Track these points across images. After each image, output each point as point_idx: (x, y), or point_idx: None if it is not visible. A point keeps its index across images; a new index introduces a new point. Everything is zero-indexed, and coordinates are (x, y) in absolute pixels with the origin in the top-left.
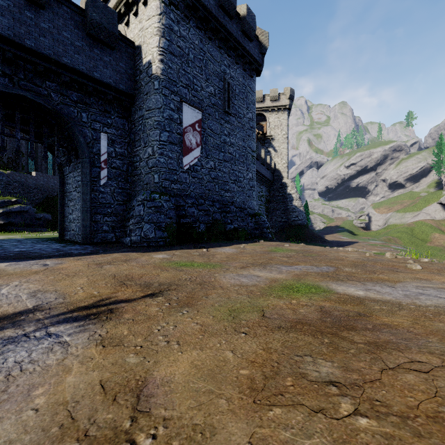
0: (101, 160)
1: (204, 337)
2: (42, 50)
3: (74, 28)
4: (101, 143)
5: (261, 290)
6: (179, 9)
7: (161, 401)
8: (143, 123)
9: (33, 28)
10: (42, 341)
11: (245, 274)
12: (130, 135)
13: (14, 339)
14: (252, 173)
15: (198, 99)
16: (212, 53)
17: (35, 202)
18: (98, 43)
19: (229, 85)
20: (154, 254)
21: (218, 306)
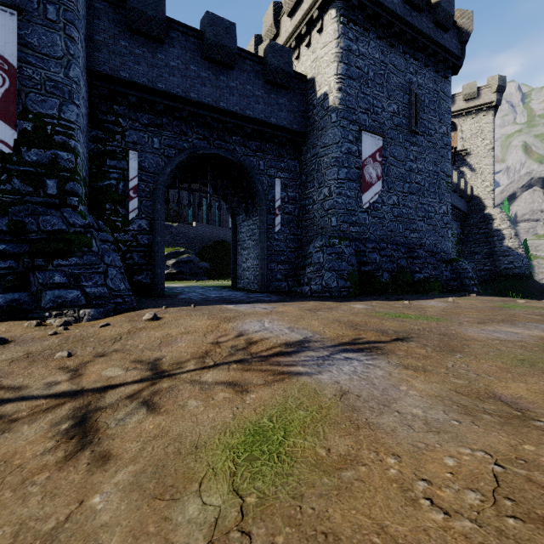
0: (276, 207)
1: (515, 376)
2: (231, 108)
3: (254, 79)
4: (276, 189)
5: (536, 346)
6: (358, 24)
7: (532, 406)
8: (317, 162)
9: (224, 89)
10: (349, 361)
11: (493, 330)
12: (301, 176)
13: (324, 358)
14: (446, 205)
15: (378, 123)
16: (395, 62)
17: (195, 252)
18: (274, 87)
19: (416, 96)
20: (351, 304)
21: (495, 355)
